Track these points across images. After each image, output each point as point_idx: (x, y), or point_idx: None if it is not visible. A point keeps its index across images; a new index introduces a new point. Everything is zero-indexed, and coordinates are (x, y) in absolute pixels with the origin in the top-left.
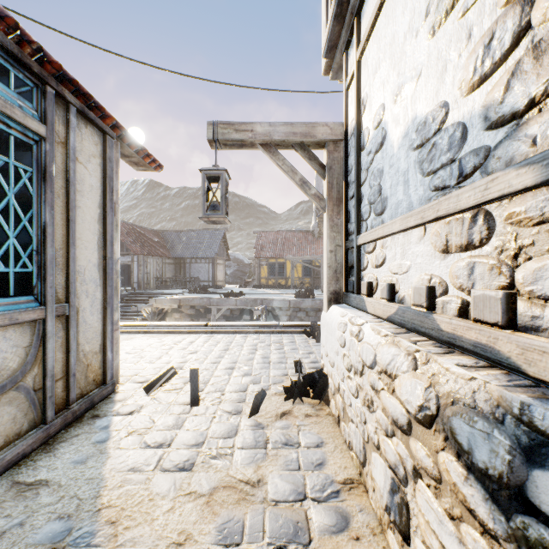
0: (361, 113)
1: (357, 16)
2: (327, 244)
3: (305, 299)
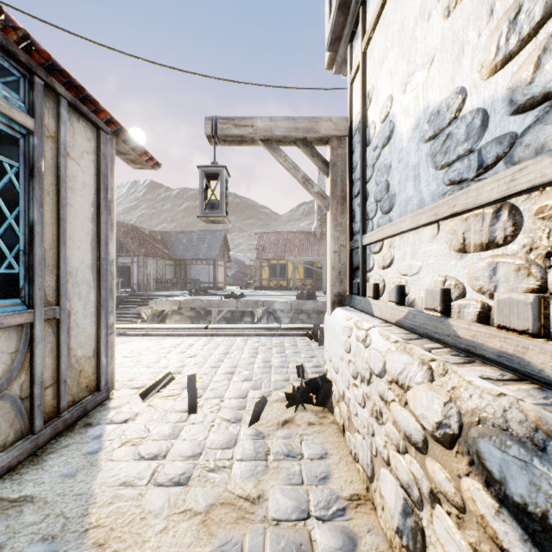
0: (367, 107)
1: (362, 5)
2: (330, 245)
3: (307, 301)
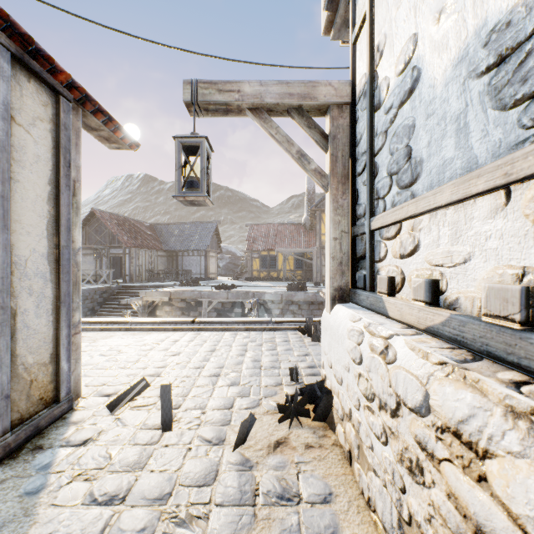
0: (376, 63)
1: None
2: (330, 230)
3: (298, 292)
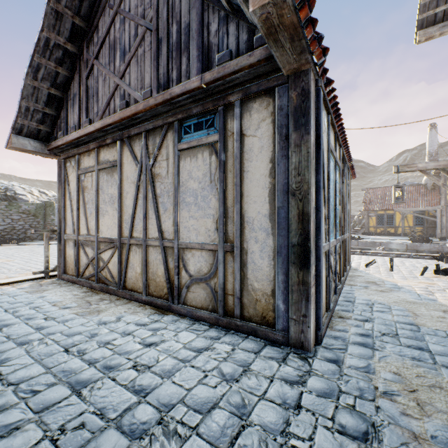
0: None
1: None
2: None
3: (422, 244)
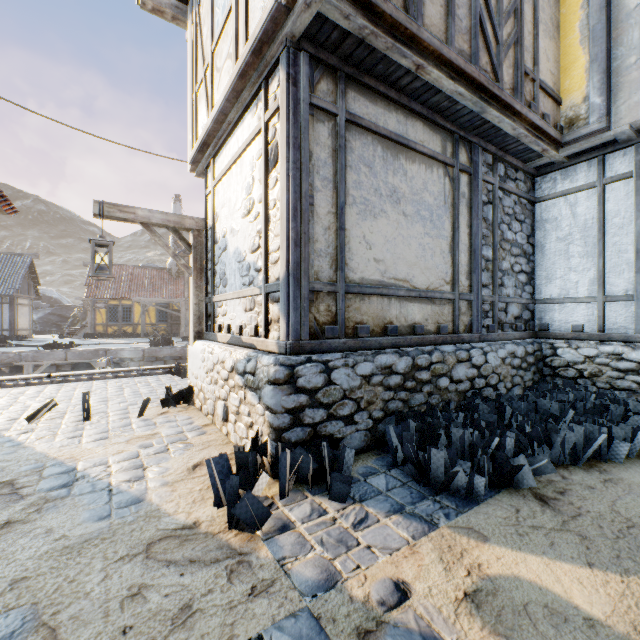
0: (216, 221)
1: (213, 159)
2: (193, 299)
3: (164, 347)
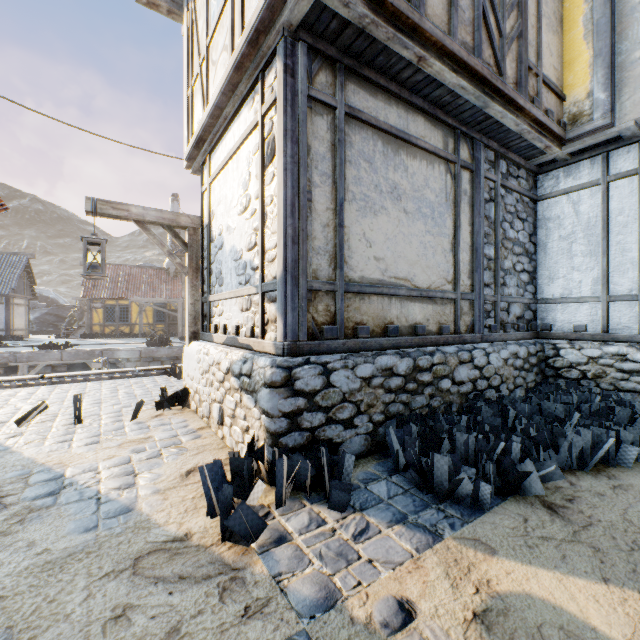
0: (212, 218)
1: (209, 155)
2: (189, 299)
3: (161, 348)
